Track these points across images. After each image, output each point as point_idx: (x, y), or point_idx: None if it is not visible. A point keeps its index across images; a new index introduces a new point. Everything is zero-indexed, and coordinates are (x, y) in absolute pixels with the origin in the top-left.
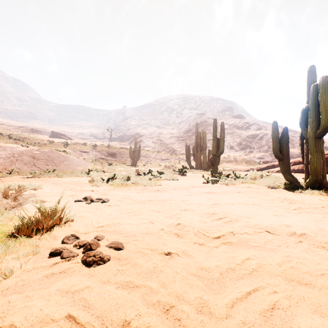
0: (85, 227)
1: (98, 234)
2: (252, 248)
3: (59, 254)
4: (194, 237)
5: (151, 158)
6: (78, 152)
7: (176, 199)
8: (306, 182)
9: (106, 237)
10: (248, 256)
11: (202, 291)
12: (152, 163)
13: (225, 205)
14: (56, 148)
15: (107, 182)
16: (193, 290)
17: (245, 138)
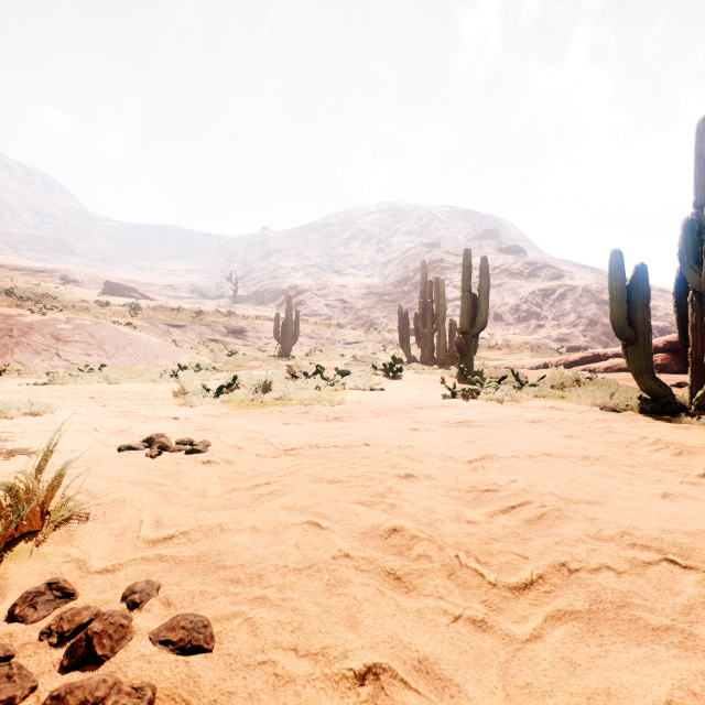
0: (114, 543)
1: (144, 572)
2: (653, 640)
3: None
4: (450, 587)
5: (324, 339)
6: (161, 326)
7: (381, 443)
8: (696, 397)
9: (166, 588)
10: (666, 694)
11: None
12: (325, 350)
13: (511, 460)
14: (112, 318)
15: (218, 395)
16: None
17: (528, 296)
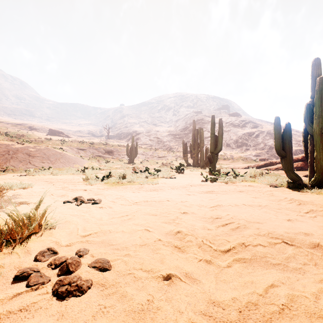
0: (68, 236)
1: (82, 246)
2: (272, 267)
3: (27, 278)
4: (198, 250)
5: (149, 155)
6: (75, 149)
7: (174, 200)
8: (311, 181)
9: (91, 251)
10: (272, 282)
11: None
12: (149, 160)
13: (228, 206)
14: (53, 146)
15: (102, 180)
16: None
17: (242, 135)
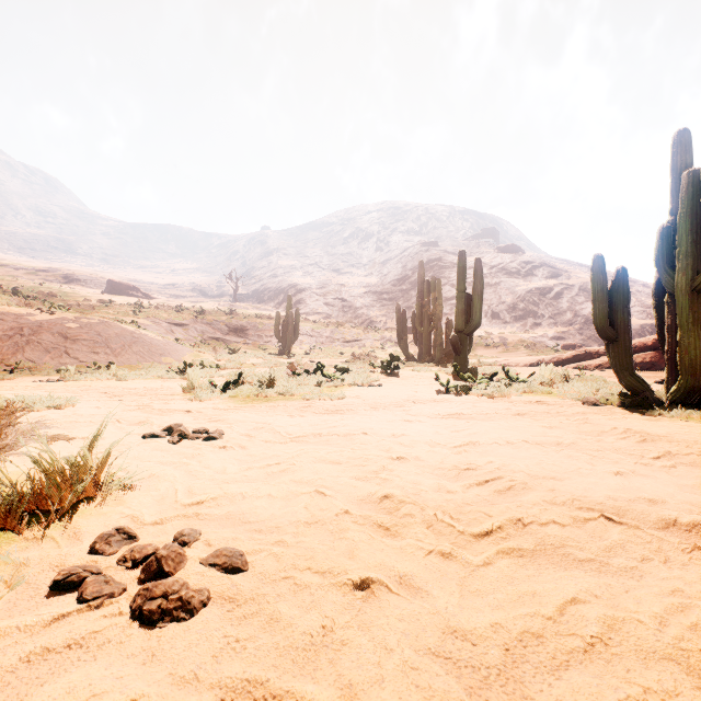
0: (157, 506)
1: (186, 525)
2: (577, 567)
3: (78, 586)
4: (427, 533)
5: (323, 337)
6: (164, 325)
7: (377, 432)
8: (670, 392)
9: (206, 534)
10: (574, 593)
11: None
12: (324, 348)
13: (492, 446)
14: (116, 317)
15: (224, 390)
16: None
17: (525, 294)
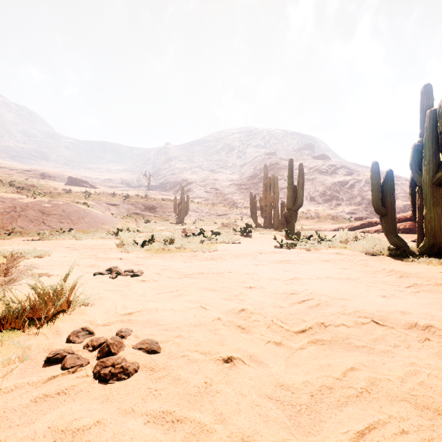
0: (105, 315)
1: (123, 326)
2: (355, 350)
3: (61, 360)
4: (267, 331)
5: (204, 213)
6: (104, 205)
7: (238, 271)
8: (419, 247)
9: (135, 332)
10: (352, 364)
11: (284, 431)
12: (205, 219)
13: (308, 280)
14: (74, 200)
15: (143, 246)
16: (270, 429)
17: (331, 186)
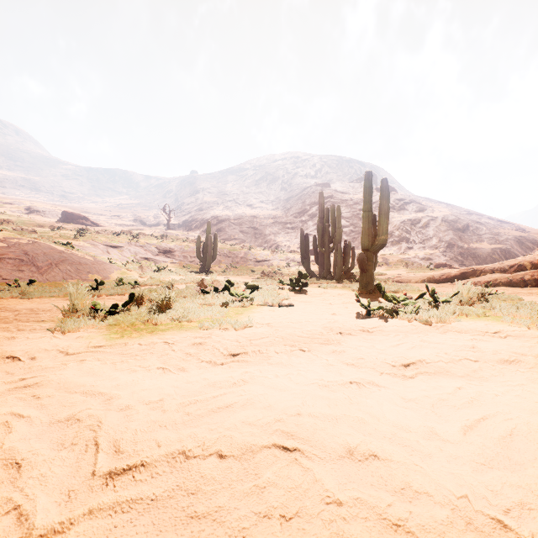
0: None
1: None
2: None
3: None
4: None
5: (238, 258)
6: (101, 247)
7: (311, 433)
8: None
9: None
10: None
11: None
12: (239, 267)
13: None
14: (54, 239)
15: (111, 314)
16: None
17: (399, 224)
